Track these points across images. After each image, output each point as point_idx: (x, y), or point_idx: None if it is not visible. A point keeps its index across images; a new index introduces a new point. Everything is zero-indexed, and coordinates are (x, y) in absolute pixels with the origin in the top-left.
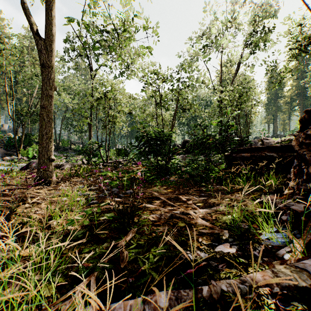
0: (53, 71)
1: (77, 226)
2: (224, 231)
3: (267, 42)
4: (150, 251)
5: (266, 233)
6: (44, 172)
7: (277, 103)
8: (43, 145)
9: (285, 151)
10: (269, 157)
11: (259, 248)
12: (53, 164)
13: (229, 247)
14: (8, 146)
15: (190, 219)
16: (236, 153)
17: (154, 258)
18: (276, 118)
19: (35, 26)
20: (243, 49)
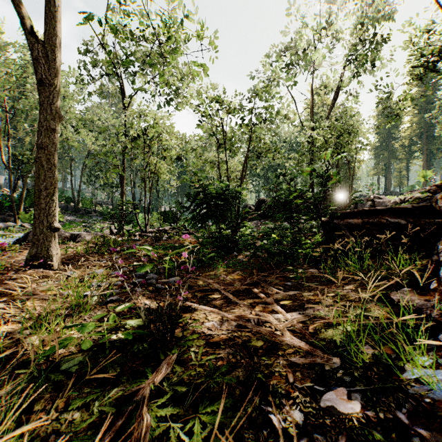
0: (57, 91)
1: (75, 348)
2: (332, 358)
3: (378, 57)
4: (197, 413)
5: (413, 368)
6: (43, 248)
7: (390, 147)
8: (41, 206)
9: (418, 215)
10: (394, 225)
11: (406, 403)
12: (66, 234)
13: (347, 397)
14: (1, 207)
15: (272, 335)
16: (339, 219)
17: (204, 428)
18: (389, 168)
19: (28, 22)
20: (343, 68)
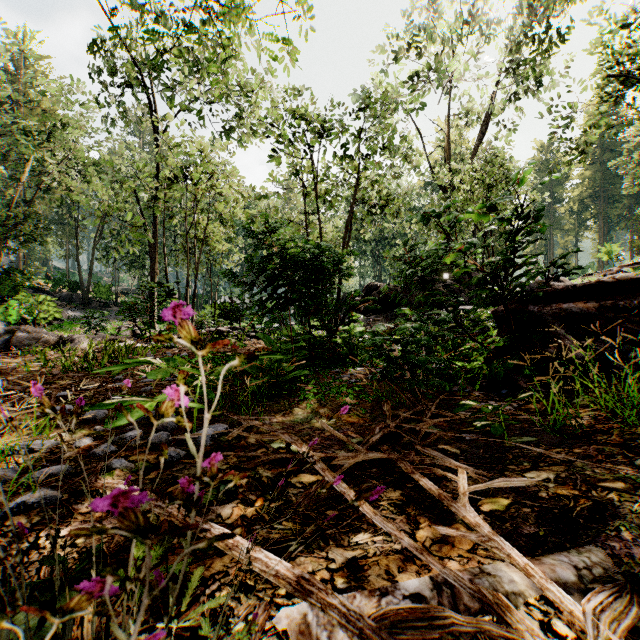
0: None
1: None
2: None
3: (547, 71)
4: None
5: None
6: None
7: (553, 212)
8: None
9: None
10: None
11: None
12: (50, 337)
13: None
14: None
15: None
16: (539, 304)
17: None
18: (552, 243)
19: None
20: (495, 85)
